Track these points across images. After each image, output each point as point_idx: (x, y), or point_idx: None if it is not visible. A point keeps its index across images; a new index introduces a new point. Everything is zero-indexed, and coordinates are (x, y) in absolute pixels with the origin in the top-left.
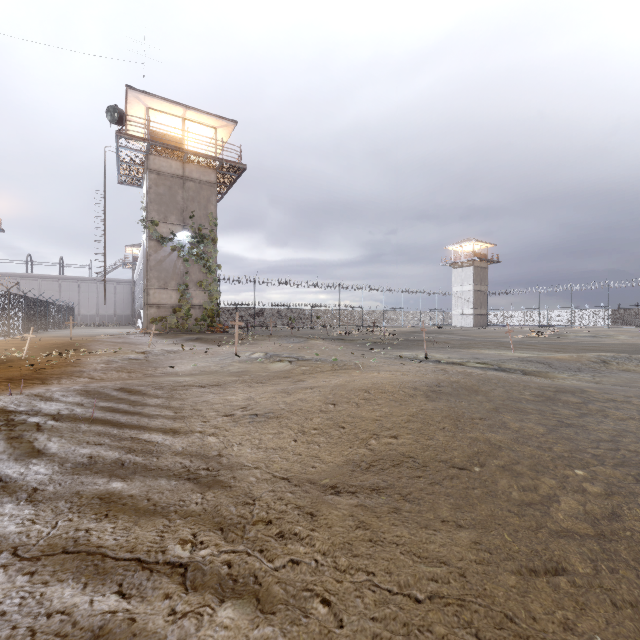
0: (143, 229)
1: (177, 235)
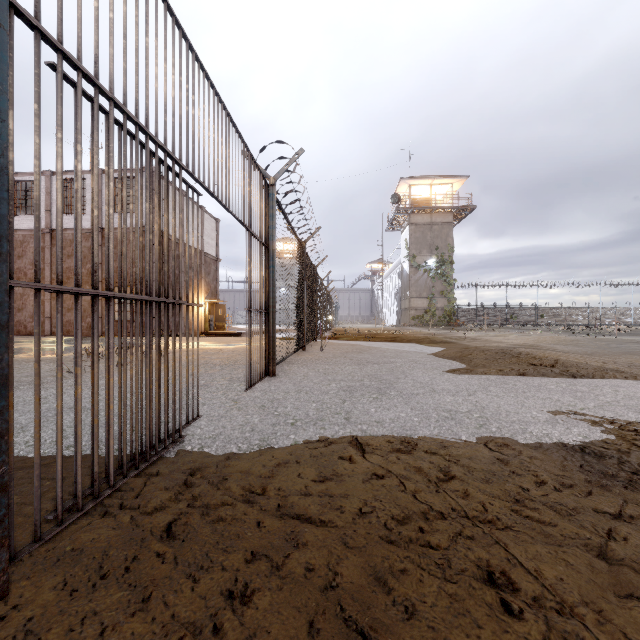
0: (403, 259)
1: (427, 262)
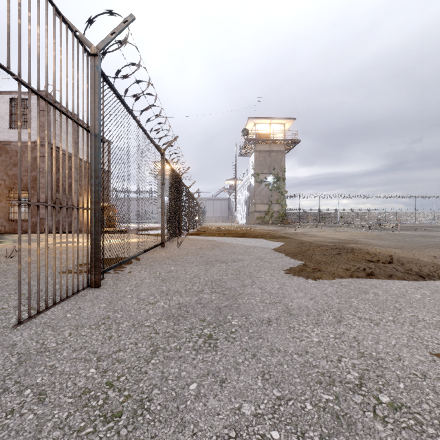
0: (250, 177)
1: (267, 179)
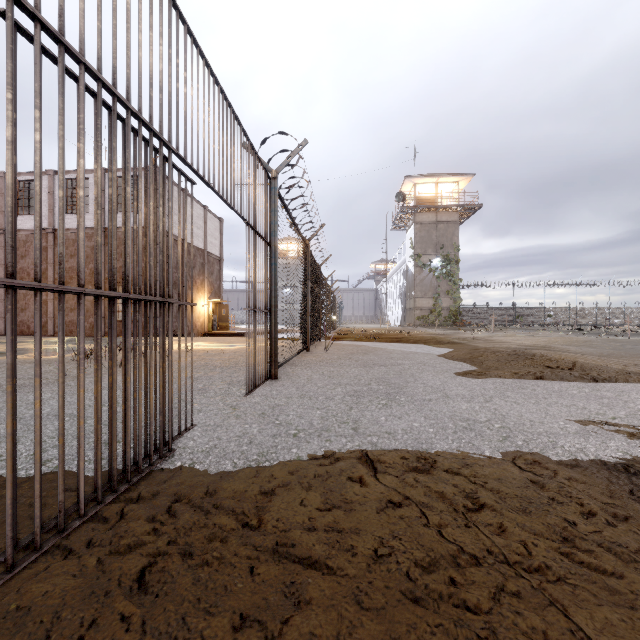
0: (408, 259)
1: (432, 261)
